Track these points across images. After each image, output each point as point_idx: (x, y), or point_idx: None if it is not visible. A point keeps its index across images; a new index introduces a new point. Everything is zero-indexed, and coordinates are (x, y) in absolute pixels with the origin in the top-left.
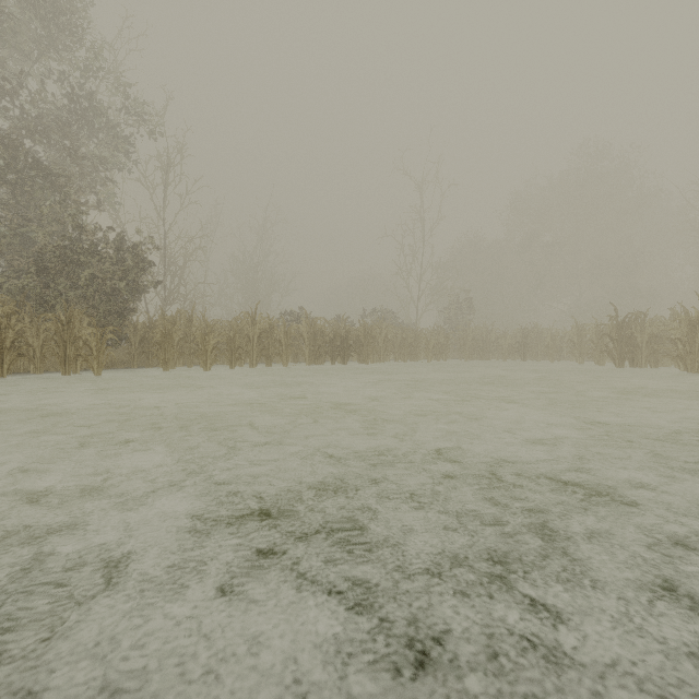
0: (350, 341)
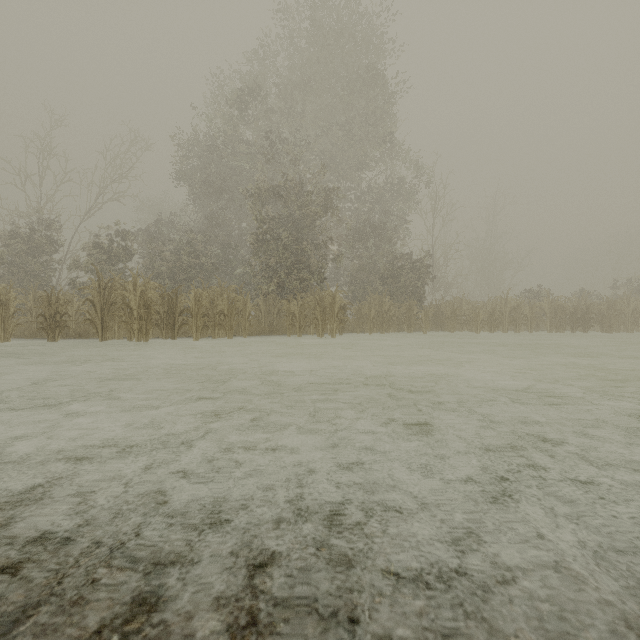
0: (590, 314)
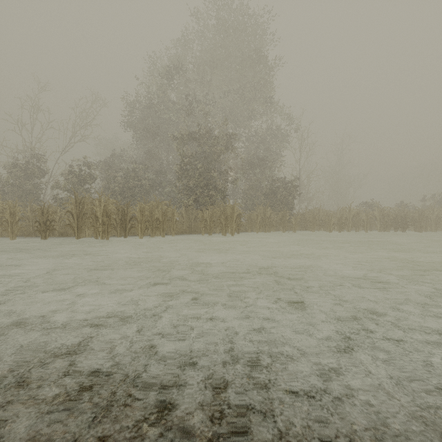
0: (407, 219)
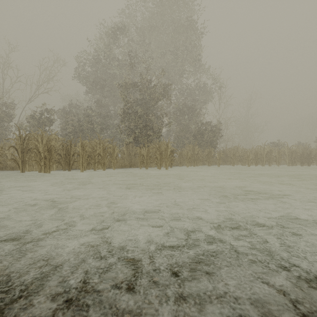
0: (312, 155)
